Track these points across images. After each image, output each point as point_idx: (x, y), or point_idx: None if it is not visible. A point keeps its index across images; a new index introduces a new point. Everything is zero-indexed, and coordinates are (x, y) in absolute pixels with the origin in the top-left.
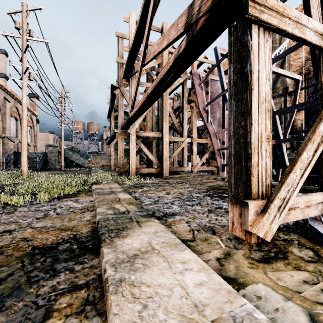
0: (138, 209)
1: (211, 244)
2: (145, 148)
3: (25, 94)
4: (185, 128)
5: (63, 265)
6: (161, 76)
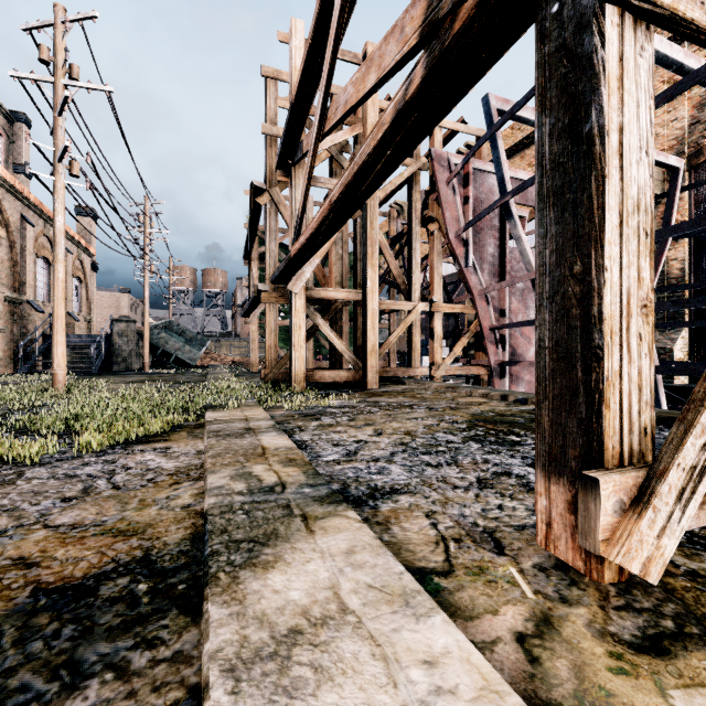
0: (306, 478)
1: (496, 584)
2: (326, 326)
3: (62, 207)
4: (417, 280)
5: (102, 651)
6: (363, 157)
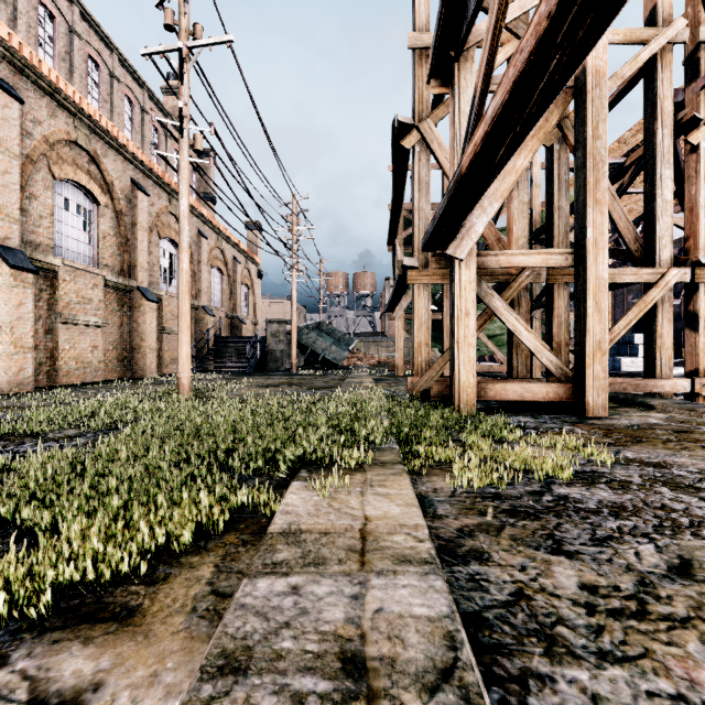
0: None
1: None
2: (509, 311)
3: (186, 189)
4: (665, 231)
5: None
6: None
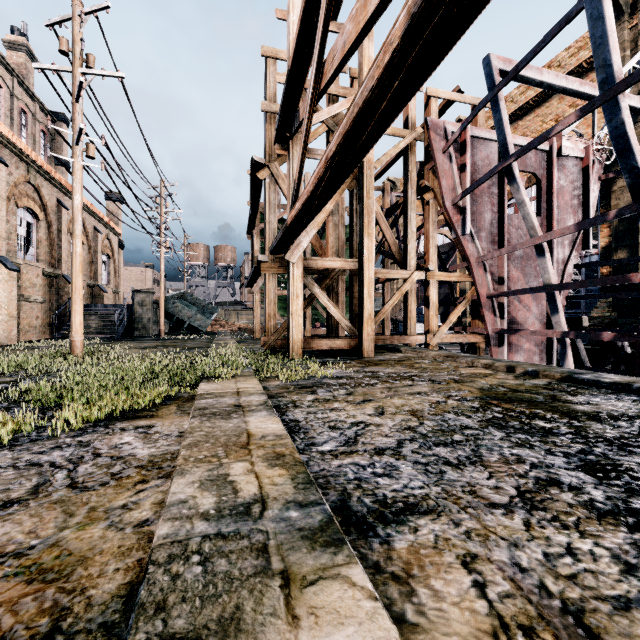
0: (294, 489)
1: None
2: (323, 295)
3: (80, 186)
4: (412, 249)
5: None
6: (365, 94)
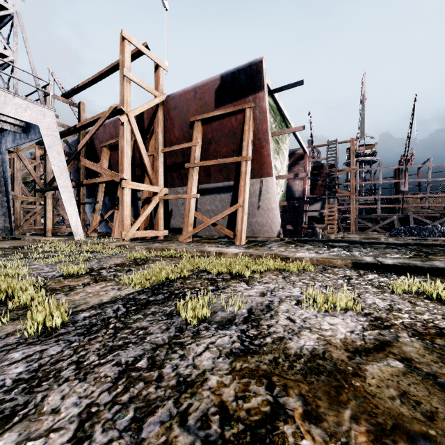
0: None
1: None
2: None
3: None
4: None
5: None
6: None
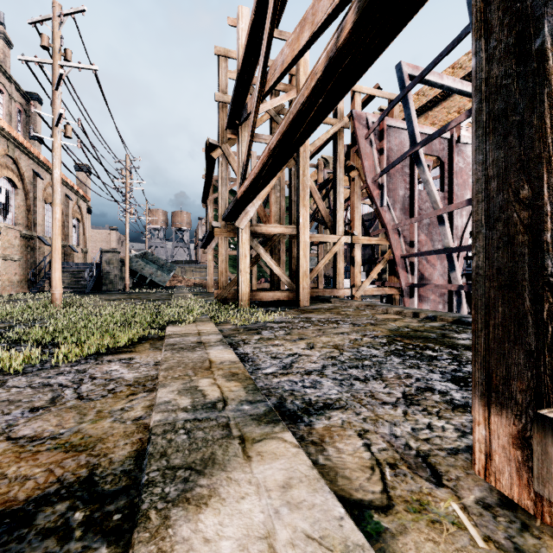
0: (246, 393)
1: (441, 525)
2: (267, 255)
3: (59, 162)
4: (341, 217)
5: None
6: (298, 106)
